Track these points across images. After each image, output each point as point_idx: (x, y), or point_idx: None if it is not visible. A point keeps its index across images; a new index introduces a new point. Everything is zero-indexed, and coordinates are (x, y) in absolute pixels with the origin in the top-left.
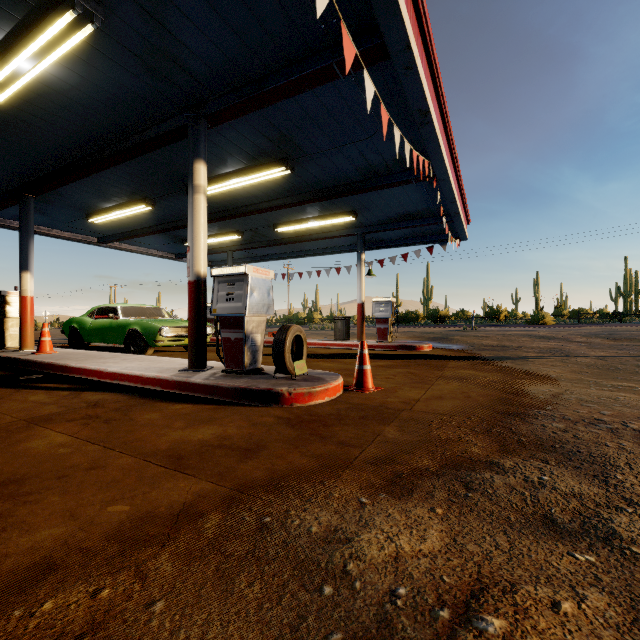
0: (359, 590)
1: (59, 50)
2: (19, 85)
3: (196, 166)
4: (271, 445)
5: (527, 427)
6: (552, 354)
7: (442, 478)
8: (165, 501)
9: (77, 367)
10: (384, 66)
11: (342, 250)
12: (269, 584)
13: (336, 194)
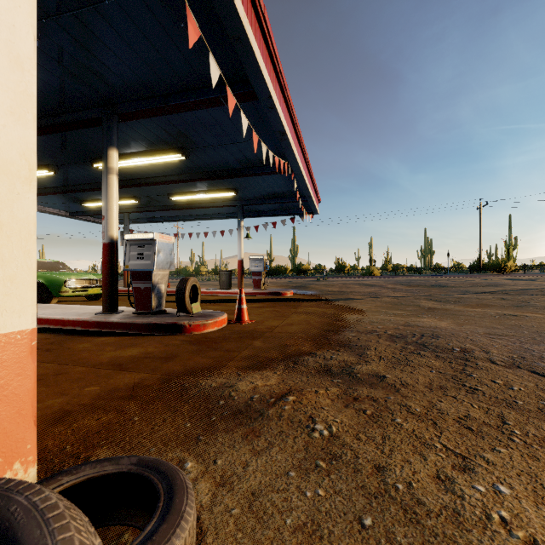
0: (237, 399)
1: None
2: None
3: (110, 152)
4: (181, 354)
5: (336, 336)
6: (369, 296)
7: (283, 361)
8: (121, 383)
9: None
10: (255, 101)
11: (226, 216)
12: (192, 405)
13: (221, 176)
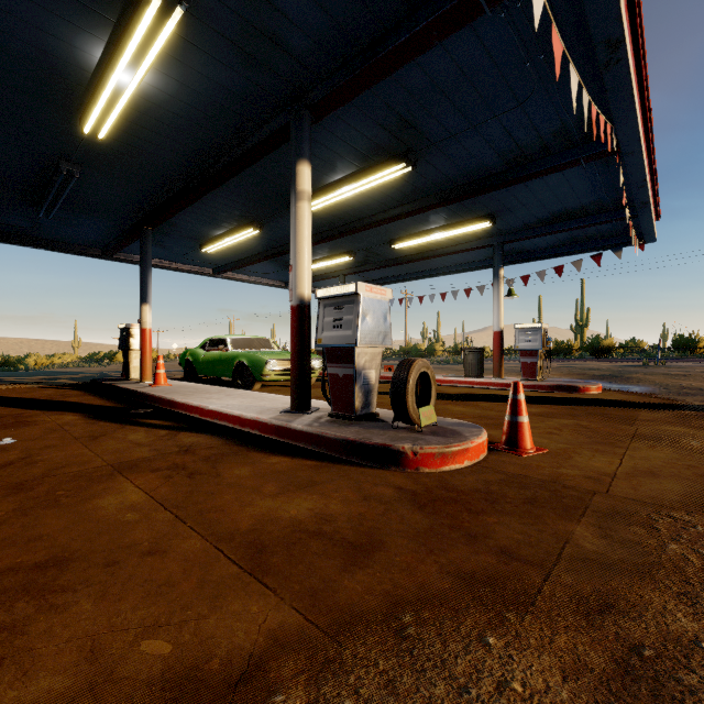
0: None
1: (152, 50)
2: (122, 103)
3: (299, 168)
4: (390, 541)
5: None
6: None
7: None
8: (224, 642)
9: (182, 402)
10: None
11: (473, 267)
12: None
13: (469, 193)
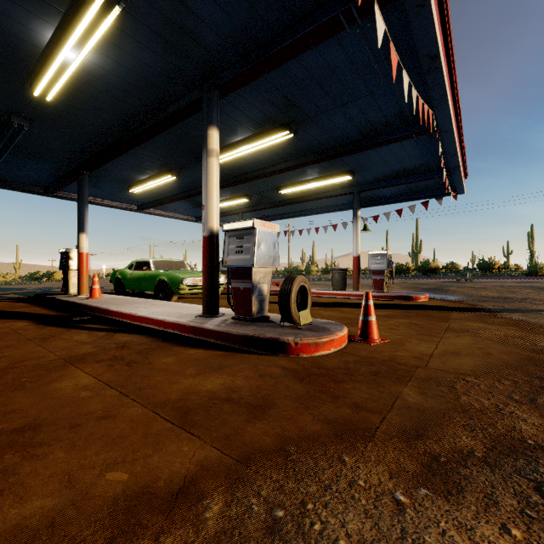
0: None
1: (95, 36)
2: (68, 74)
3: (210, 132)
4: (279, 402)
5: None
6: None
7: (498, 471)
8: (166, 470)
9: (115, 311)
10: (391, 11)
11: (338, 208)
12: None
13: (335, 154)
